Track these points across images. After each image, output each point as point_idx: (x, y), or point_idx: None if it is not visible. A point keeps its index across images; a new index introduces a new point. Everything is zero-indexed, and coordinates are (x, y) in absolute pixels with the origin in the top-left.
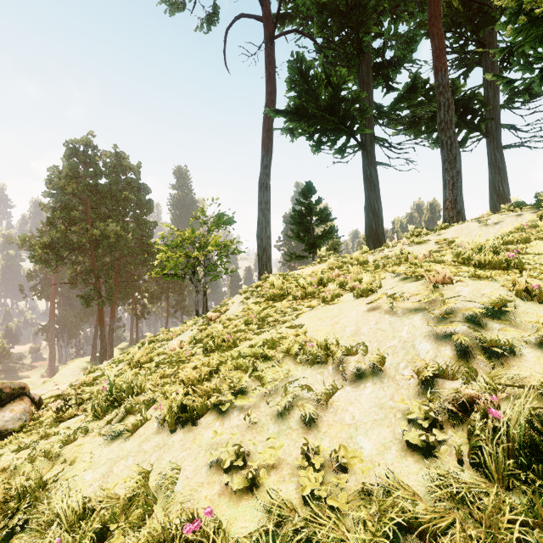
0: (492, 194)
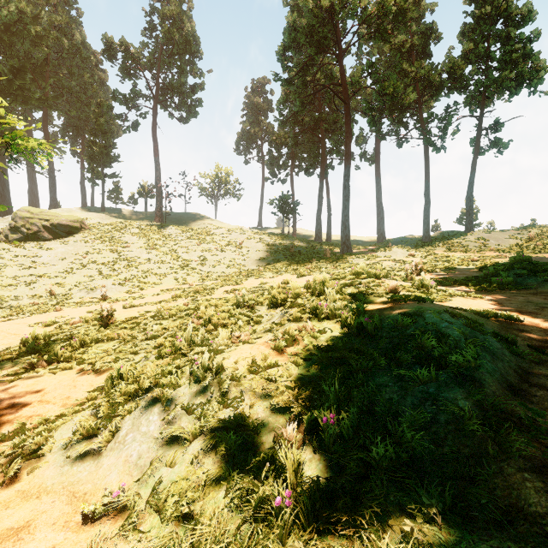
0: (31, 194)
